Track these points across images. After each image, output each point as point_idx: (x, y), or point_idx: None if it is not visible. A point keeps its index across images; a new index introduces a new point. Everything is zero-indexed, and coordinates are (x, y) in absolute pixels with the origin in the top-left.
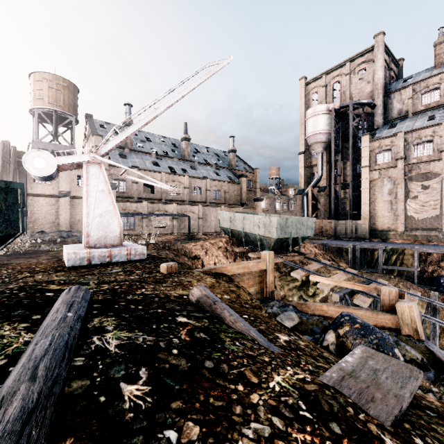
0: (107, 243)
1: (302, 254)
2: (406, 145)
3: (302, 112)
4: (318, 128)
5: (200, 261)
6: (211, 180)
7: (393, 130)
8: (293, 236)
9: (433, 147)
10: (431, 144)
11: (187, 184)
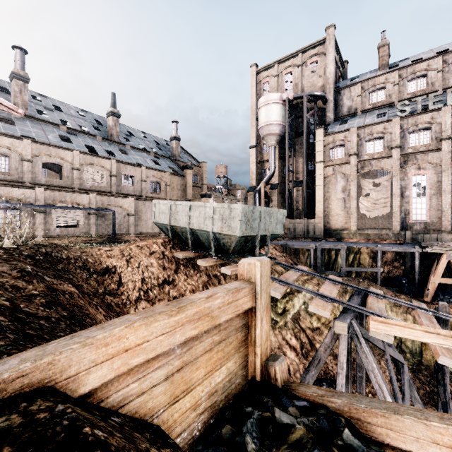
0: None
1: (271, 258)
2: (359, 141)
3: (253, 102)
4: (271, 118)
5: (115, 276)
6: (148, 168)
7: (345, 126)
8: (260, 233)
9: (383, 144)
10: (382, 141)
11: (114, 171)
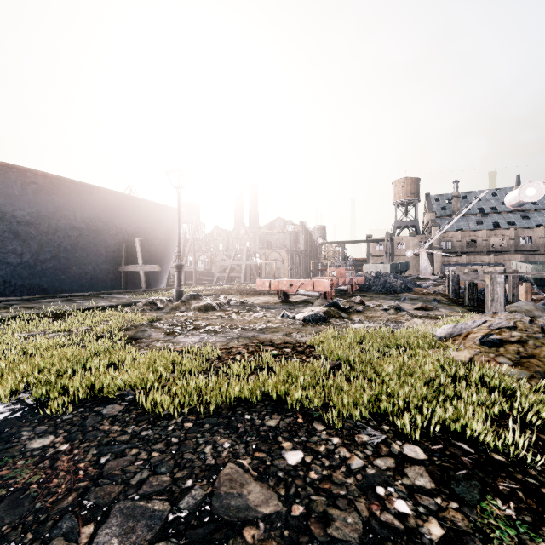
0: (427, 275)
1: None
2: None
3: None
4: None
5: None
6: None
7: None
8: None
9: None
10: None
11: (512, 236)
